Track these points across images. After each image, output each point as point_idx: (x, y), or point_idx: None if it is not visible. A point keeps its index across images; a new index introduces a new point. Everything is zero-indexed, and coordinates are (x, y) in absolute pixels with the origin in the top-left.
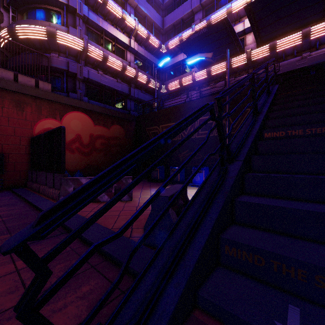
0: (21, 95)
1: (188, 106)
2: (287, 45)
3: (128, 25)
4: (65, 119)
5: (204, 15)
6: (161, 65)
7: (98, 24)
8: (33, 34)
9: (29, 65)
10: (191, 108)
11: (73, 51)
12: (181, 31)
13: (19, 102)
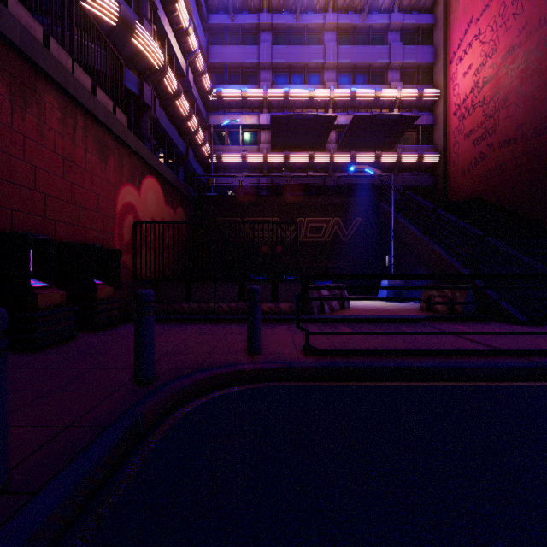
0: (104, 131)
1: (292, 201)
2: (364, 160)
3: (189, 42)
4: (142, 188)
5: (273, 78)
6: (223, 123)
7: (164, 26)
8: (91, 3)
9: (104, 70)
10: (296, 204)
11: (144, 63)
12: (236, 79)
13: (102, 144)
